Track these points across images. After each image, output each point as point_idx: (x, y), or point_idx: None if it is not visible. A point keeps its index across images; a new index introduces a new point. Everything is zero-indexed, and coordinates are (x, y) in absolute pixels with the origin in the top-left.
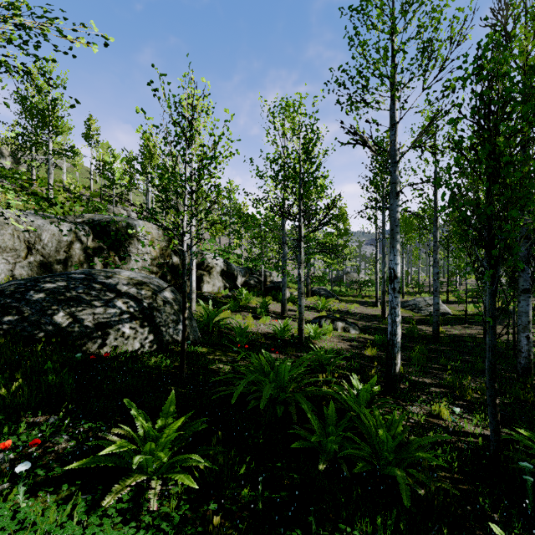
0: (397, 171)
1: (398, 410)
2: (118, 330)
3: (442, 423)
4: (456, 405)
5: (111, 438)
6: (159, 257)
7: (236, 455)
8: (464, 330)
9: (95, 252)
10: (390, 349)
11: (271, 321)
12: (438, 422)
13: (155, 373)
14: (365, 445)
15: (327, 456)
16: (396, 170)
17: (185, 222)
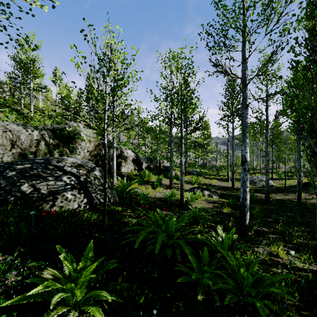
0: (247, 91)
1: (249, 251)
2: (63, 196)
3: (280, 260)
4: (287, 247)
5: (45, 276)
6: (94, 150)
7: (138, 286)
8: (284, 196)
9: (54, 147)
10: (242, 209)
11: (163, 190)
12: (277, 260)
13: (86, 224)
14: (231, 280)
15: (203, 288)
16: (246, 90)
17: (105, 124)
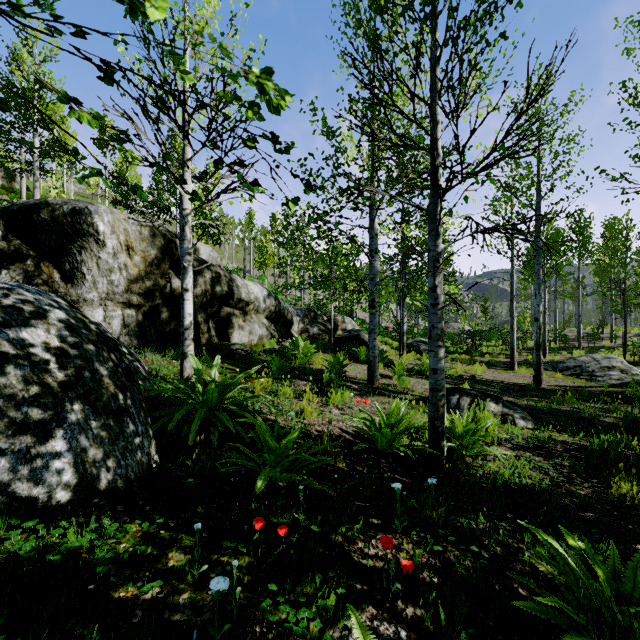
0: None
1: None
2: None
3: None
4: None
5: None
6: (144, 277)
7: None
8: None
9: (5, 260)
10: None
11: (351, 399)
12: None
13: None
14: None
15: None
16: None
17: None
